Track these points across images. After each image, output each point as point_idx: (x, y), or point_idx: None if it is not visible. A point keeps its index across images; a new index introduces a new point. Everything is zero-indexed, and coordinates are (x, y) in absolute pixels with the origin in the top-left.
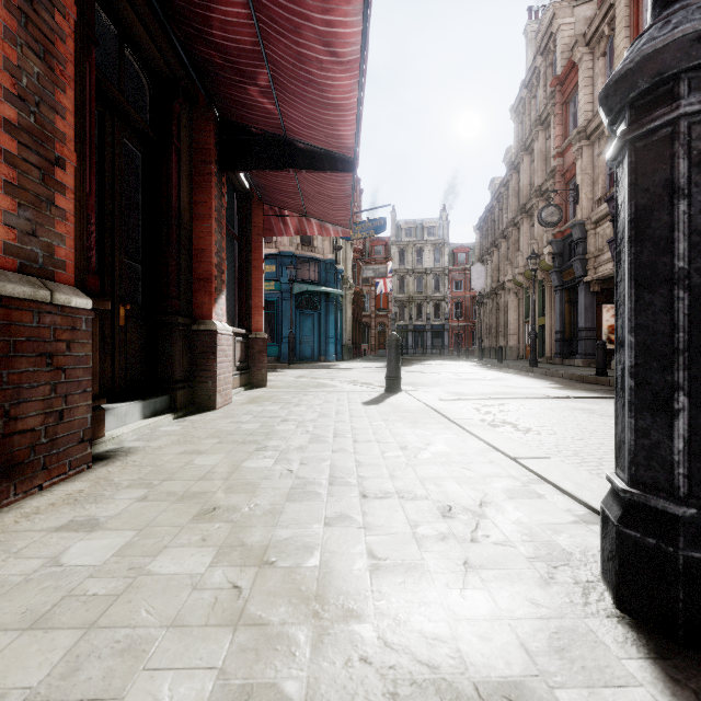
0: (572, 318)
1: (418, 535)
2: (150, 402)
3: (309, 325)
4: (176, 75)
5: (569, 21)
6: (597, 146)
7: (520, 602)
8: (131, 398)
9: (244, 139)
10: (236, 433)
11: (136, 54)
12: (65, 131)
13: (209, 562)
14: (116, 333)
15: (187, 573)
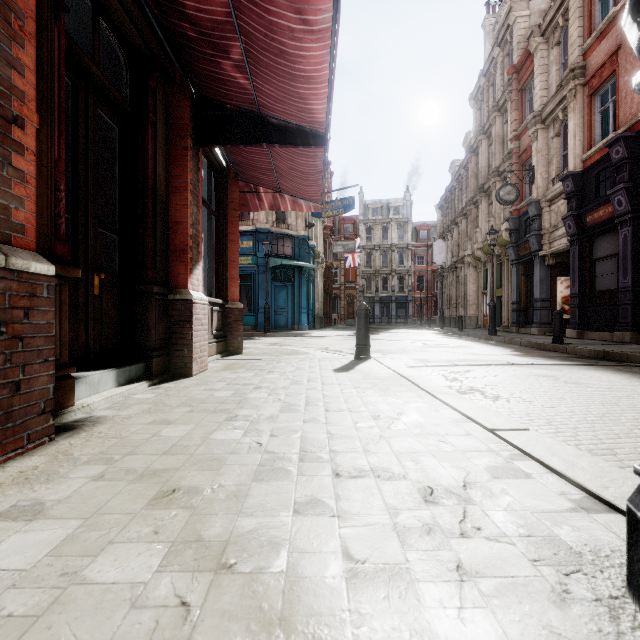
0: (527, 289)
1: (400, 526)
2: (125, 370)
3: (283, 297)
4: (152, 50)
5: (524, 14)
6: (552, 129)
7: (536, 631)
8: (106, 365)
9: (219, 115)
10: (208, 401)
11: (111, 27)
12: (24, 90)
13: (157, 565)
14: (90, 302)
15: (128, 581)
